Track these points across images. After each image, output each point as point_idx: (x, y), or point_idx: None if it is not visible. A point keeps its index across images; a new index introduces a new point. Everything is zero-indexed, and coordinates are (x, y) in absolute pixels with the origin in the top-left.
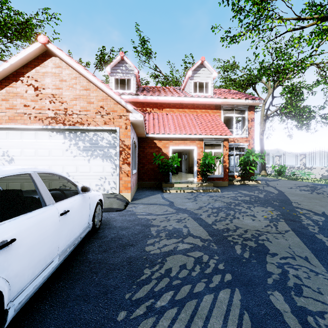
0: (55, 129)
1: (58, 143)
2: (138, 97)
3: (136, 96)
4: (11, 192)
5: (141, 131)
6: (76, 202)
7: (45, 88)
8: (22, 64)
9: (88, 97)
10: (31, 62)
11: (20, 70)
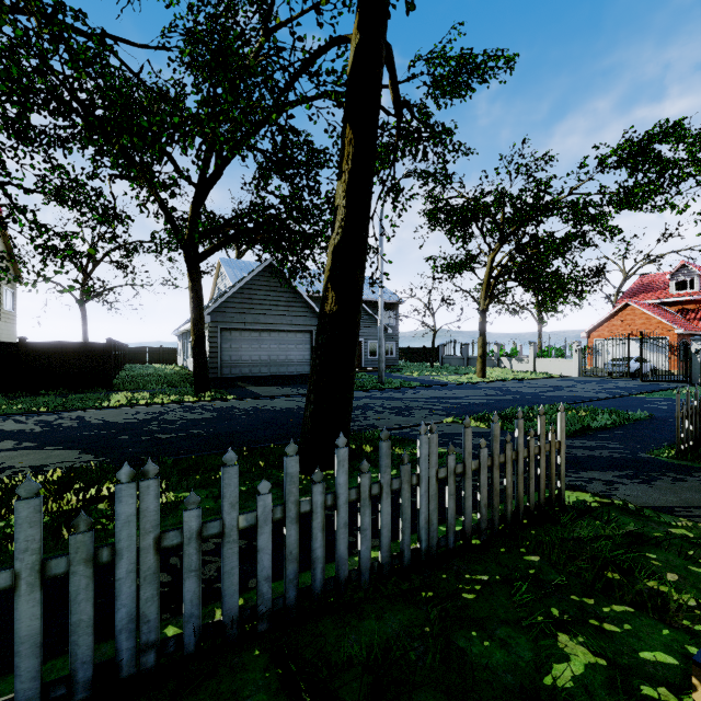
0: (631, 339)
1: (632, 345)
2: (700, 296)
3: (698, 296)
4: (636, 360)
5: (691, 333)
6: (647, 364)
7: (626, 320)
8: (615, 311)
9: (650, 322)
10: (619, 310)
11: (614, 314)
